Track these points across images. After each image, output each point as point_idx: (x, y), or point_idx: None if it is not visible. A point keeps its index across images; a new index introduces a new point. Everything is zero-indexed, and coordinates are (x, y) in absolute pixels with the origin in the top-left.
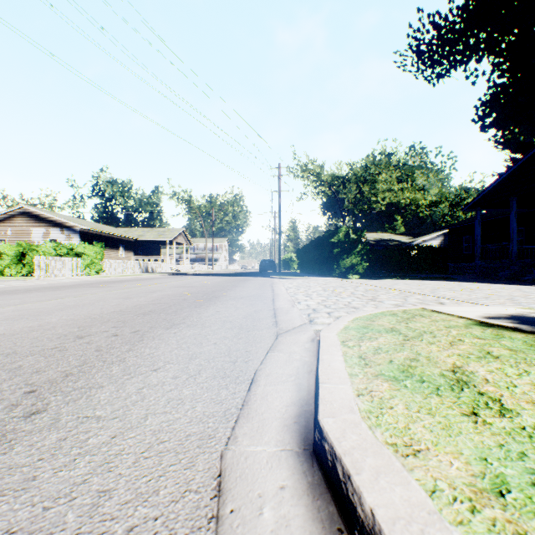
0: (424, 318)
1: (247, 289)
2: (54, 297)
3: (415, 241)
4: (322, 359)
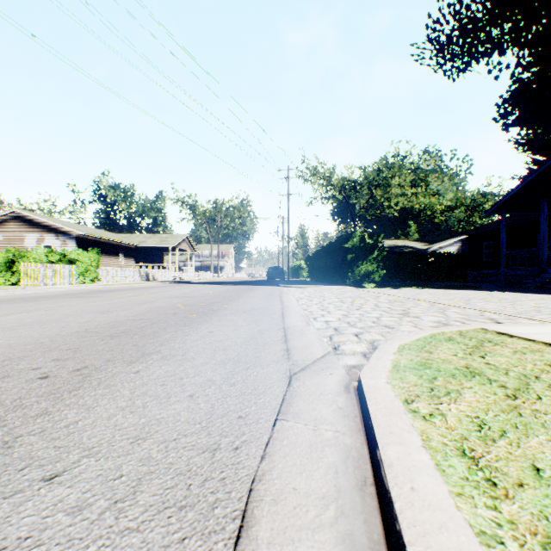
0: (499, 347)
1: (251, 300)
2: (20, 310)
3: (431, 247)
4: (388, 460)
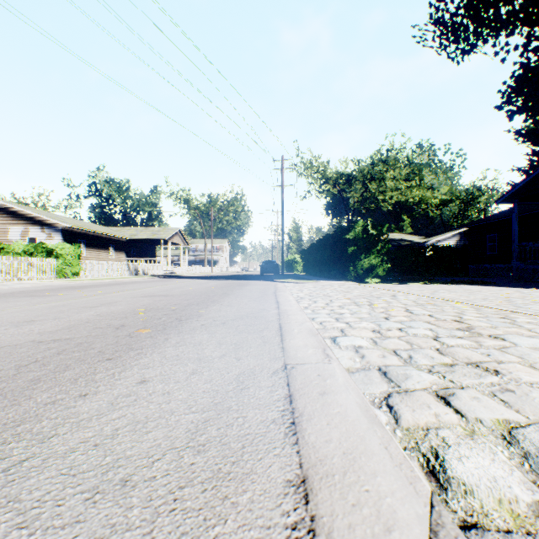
0: None
1: (239, 301)
2: None
3: (428, 240)
4: None
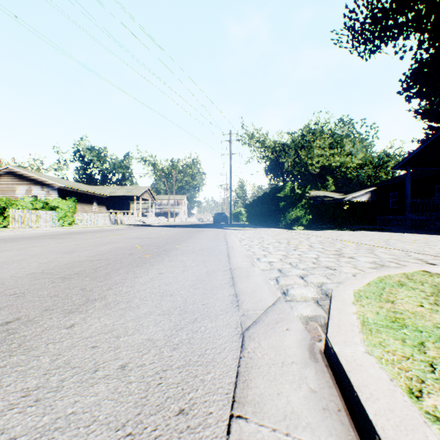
0: None
1: (200, 241)
2: None
3: (346, 197)
4: None
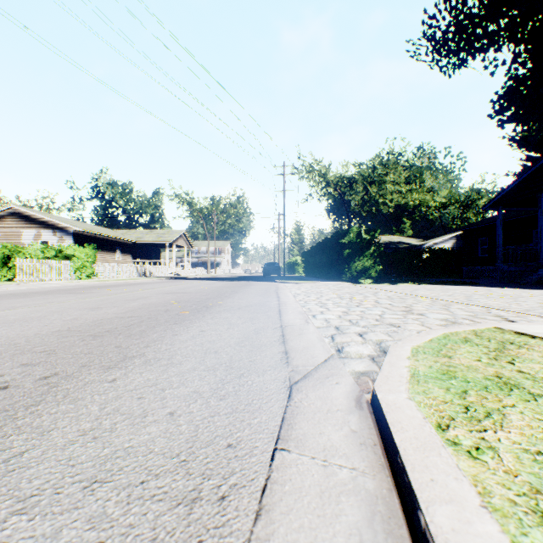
0: (526, 350)
1: (247, 296)
2: (6, 307)
3: (426, 243)
4: (441, 535)
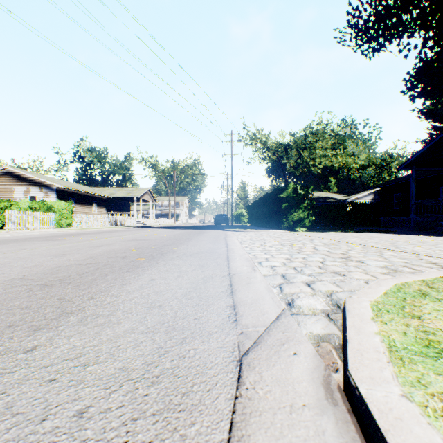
0: None
1: (199, 243)
2: None
3: (349, 198)
4: None
